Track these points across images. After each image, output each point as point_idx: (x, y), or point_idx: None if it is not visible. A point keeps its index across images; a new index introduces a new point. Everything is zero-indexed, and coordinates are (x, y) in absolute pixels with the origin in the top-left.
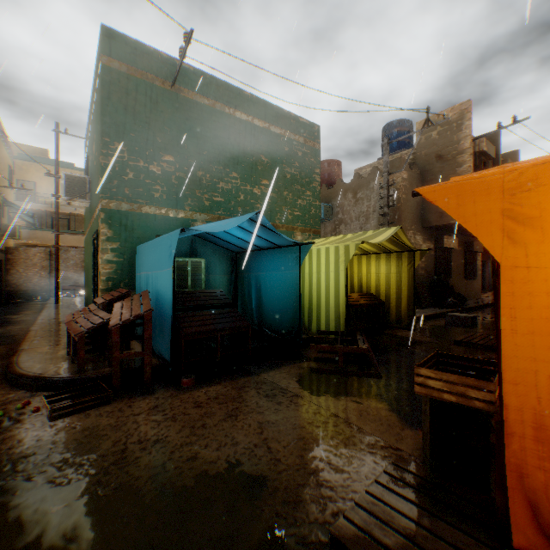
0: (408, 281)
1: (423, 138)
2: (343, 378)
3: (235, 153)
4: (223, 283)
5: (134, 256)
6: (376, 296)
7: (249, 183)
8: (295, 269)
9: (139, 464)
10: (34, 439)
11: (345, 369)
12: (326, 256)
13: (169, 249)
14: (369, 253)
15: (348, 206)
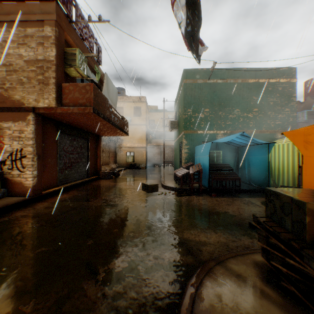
0: None
1: None
2: None
3: (237, 99)
4: (230, 161)
5: (194, 150)
6: None
7: (245, 112)
8: (266, 155)
9: (200, 207)
10: (175, 198)
11: None
12: (287, 148)
13: (207, 149)
14: None
15: None
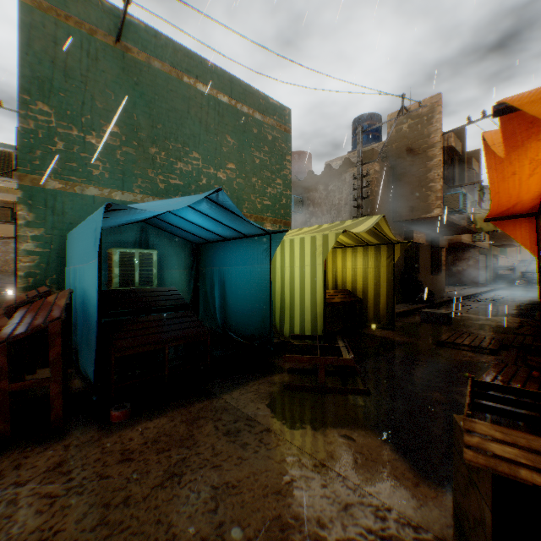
0: (387, 276)
1: (394, 131)
2: (325, 397)
3: (196, 130)
4: (181, 279)
5: (66, 246)
6: (353, 293)
7: (213, 166)
8: (265, 262)
9: None
10: None
11: (327, 386)
12: (301, 248)
13: (95, 234)
14: (344, 247)
15: (319, 199)
